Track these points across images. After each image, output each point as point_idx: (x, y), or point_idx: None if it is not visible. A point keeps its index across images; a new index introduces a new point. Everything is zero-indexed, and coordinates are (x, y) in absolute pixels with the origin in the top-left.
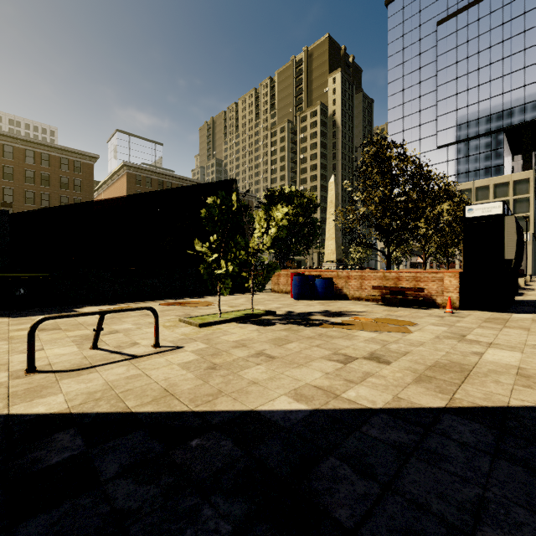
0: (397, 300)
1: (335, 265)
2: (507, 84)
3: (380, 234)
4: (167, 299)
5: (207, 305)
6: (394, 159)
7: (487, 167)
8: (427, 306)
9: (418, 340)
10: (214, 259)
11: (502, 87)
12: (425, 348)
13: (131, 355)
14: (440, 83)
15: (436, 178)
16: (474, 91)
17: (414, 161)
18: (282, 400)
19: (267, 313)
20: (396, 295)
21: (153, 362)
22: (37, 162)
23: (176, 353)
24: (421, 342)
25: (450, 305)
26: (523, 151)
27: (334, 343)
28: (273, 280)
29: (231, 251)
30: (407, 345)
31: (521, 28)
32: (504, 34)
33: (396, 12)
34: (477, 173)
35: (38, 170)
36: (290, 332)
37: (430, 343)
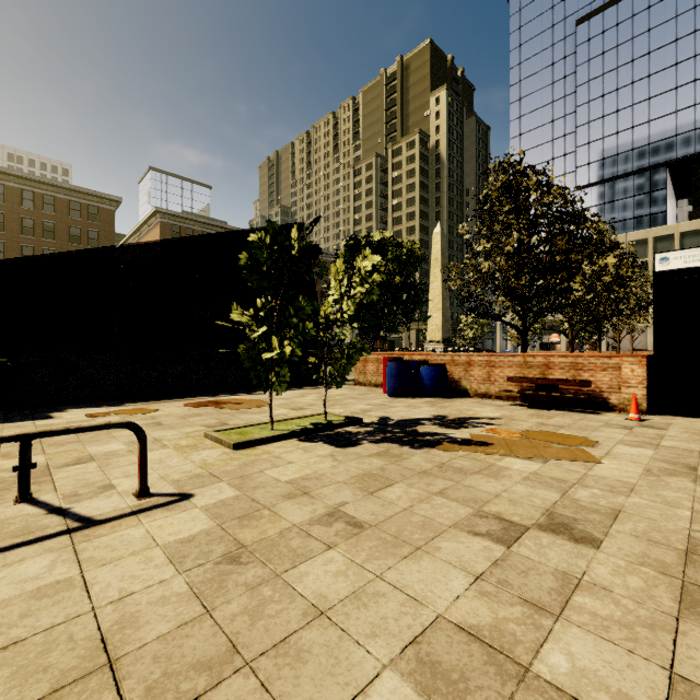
0: (548, 399)
1: (442, 347)
2: (672, 102)
3: (512, 300)
4: (200, 396)
5: (257, 406)
6: (534, 191)
7: (643, 214)
8: (594, 408)
9: (619, 479)
10: (262, 335)
11: (665, 107)
12: (645, 500)
13: (82, 519)
14: (580, 102)
15: (589, 223)
16: (627, 113)
17: (562, 194)
18: (387, 694)
19: (349, 422)
20: (545, 391)
21: (117, 539)
22: (37, 207)
23: (173, 512)
24: (629, 485)
25: (636, 408)
26: (693, 192)
27: (471, 487)
28: (357, 368)
29: (290, 322)
30: (606, 491)
31: (690, 26)
32: (668, 36)
33: (521, 9)
34: (631, 223)
35: (40, 217)
36: (387, 459)
37: (647, 487)
